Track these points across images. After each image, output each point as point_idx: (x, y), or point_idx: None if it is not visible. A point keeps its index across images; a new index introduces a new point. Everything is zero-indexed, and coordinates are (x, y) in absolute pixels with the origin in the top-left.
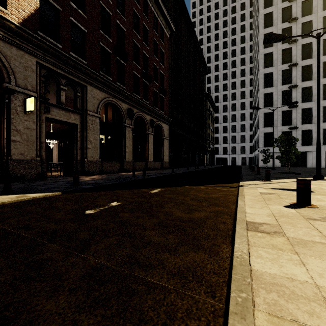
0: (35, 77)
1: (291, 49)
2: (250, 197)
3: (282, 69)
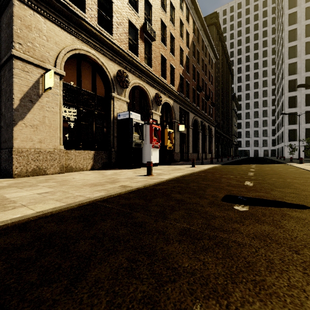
0: (179, 114)
1: None
2: (298, 166)
3: (305, 76)
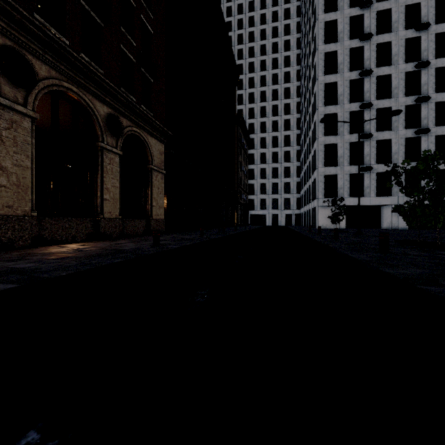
0: None
1: (362, 49)
2: None
3: (350, 78)
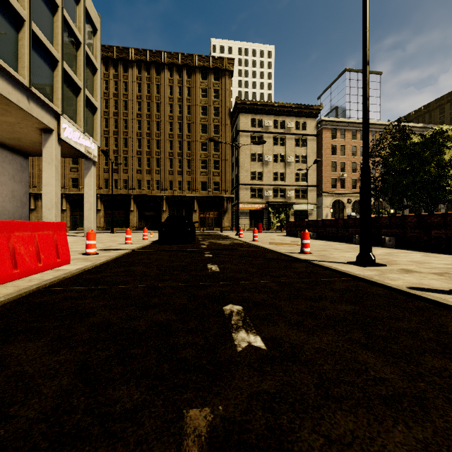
0: None
1: None
2: None
3: None
